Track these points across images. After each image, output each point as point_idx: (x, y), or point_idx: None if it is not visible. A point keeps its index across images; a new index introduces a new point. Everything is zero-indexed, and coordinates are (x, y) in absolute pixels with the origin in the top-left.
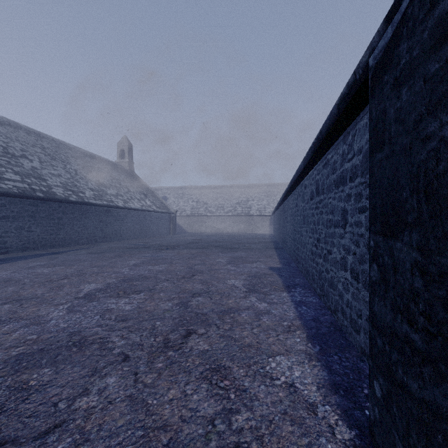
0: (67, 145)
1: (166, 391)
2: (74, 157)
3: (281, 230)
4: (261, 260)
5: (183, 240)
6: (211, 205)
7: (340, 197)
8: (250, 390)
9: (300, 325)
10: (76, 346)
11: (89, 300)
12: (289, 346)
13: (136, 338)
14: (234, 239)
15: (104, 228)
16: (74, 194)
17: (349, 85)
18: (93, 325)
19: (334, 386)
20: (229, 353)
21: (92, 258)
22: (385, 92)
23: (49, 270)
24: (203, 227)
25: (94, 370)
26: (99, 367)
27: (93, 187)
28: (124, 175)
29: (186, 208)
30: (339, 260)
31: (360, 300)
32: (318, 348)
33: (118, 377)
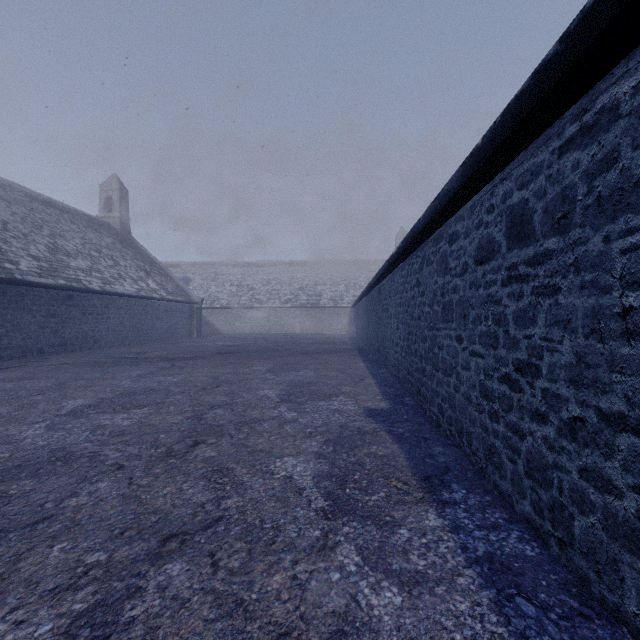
0: None
1: None
2: (7, 201)
3: (373, 331)
4: (346, 391)
5: (210, 347)
6: (260, 291)
7: None
8: None
9: None
10: None
11: None
12: None
13: None
14: (296, 344)
15: (60, 328)
16: None
17: None
18: None
19: None
20: None
21: None
22: None
23: None
24: (247, 325)
25: None
26: None
27: (40, 253)
28: (111, 238)
29: (220, 295)
30: None
31: None
32: None
33: None
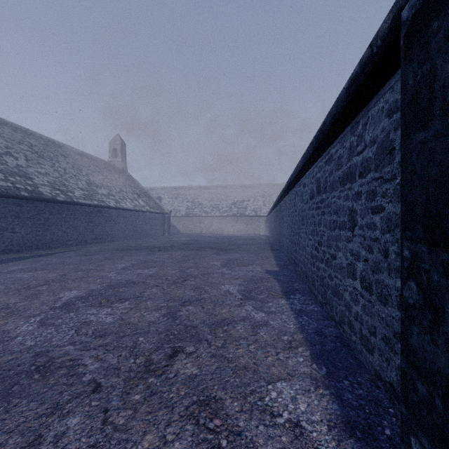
0: (56, 143)
1: (140, 437)
2: (63, 156)
3: (278, 231)
4: (257, 263)
5: (177, 241)
6: (206, 205)
7: (347, 195)
8: (246, 433)
9: (302, 339)
10: (39, 372)
11: (67, 311)
12: (291, 368)
13: (113, 359)
14: (230, 240)
15: (95, 229)
16: (62, 193)
17: (363, 62)
18: (65, 342)
19: (348, 425)
20: (221, 379)
21: (78, 261)
22: (433, 44)
23: (29, 275)
24: (198, 227)
25: (54, 406)
26: (61, 401)
27: (83, 186)
28: (117, 174)
29: (181, 208)
30: (345, 267)
31: (374, 315)
32: (324, 370)
33: (83, 416)
